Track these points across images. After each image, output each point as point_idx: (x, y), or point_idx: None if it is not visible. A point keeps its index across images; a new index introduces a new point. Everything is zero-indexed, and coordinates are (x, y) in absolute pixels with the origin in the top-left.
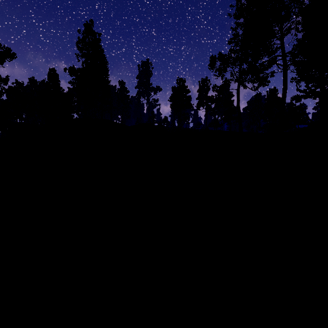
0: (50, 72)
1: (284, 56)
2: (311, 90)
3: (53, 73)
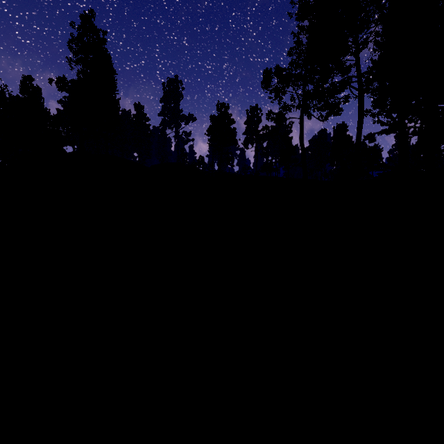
0: (24, 81)
1: (360, 78)
2: (396, 123)
3: (29, 83)
